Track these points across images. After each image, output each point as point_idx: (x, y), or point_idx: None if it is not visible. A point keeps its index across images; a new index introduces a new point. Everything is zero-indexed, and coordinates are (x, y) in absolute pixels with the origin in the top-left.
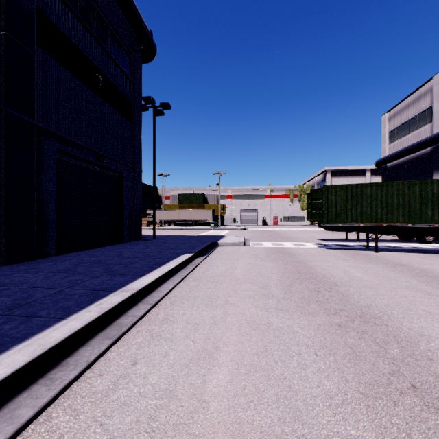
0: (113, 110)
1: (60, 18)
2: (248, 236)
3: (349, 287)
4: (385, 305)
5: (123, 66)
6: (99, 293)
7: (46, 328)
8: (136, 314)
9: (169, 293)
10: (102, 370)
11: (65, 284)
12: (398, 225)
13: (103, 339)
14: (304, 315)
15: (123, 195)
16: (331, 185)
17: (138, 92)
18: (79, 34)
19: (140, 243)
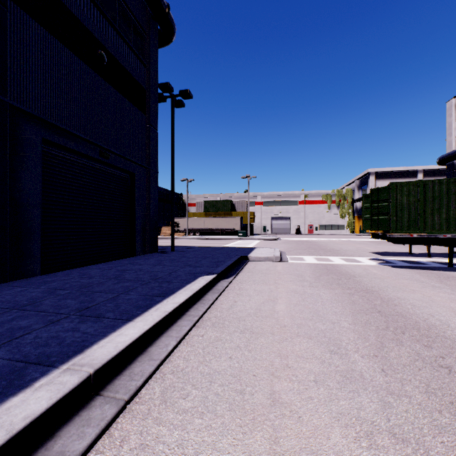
0: (122, 97)
1: None
2: (283, 248)
3: None
4: None
5: (135, 46)
6: (22, 375)
7: None
8: (69, 448)
9: (167, 359)
10: None
11: None
12: None
13: None
14: None
15: (135, 199)
16: (402, 182)
17: (153, 78)
18: None
19: (153, 257)
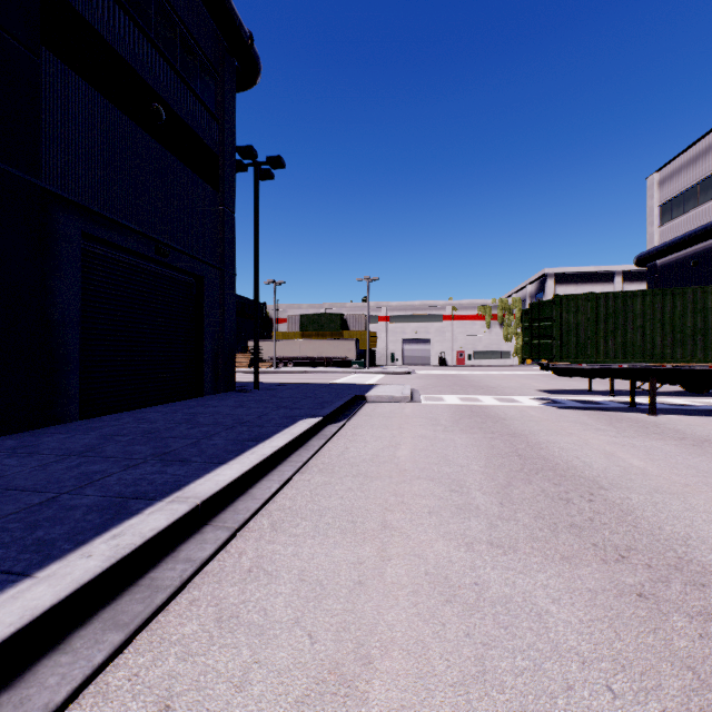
0: (185, 168)
1: (87, 1)
2: (417, 385)
3: (628, 492)
4: None
5: (202, 93)
6: (127, 506)
7: None
8: (194, 556)
9: (271, 500)
10: None
11: (69, 481)
12: (694, 366)
13: (106, 631)
14: (553, 562)
15: (203, 314)
16: (568, 295)
17: (229, 138)
18: (123, 33)
19: (231, 397)
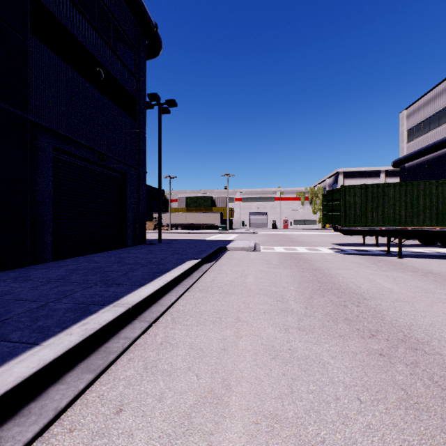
0: (116, 107)
1: (57, 6)
2: (258, 241)
3: (380, 301)
4: (429, 325)
5: (126, 61)
6: (88, 309)
7: (11, 358)
8: (129, 335)
9: (171, 306)
10: (74, 422)
11: (52, 296)
12: (424, 228)
13: (84, 373)
14: (334, 338)
15: (127, 196)
16: (349, 185)
17: (142, 88)
18: (78, 25)
19: (144, 248)
